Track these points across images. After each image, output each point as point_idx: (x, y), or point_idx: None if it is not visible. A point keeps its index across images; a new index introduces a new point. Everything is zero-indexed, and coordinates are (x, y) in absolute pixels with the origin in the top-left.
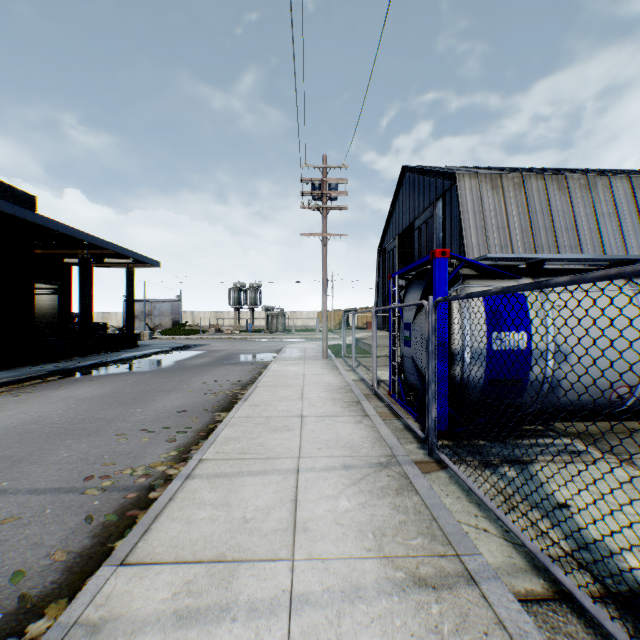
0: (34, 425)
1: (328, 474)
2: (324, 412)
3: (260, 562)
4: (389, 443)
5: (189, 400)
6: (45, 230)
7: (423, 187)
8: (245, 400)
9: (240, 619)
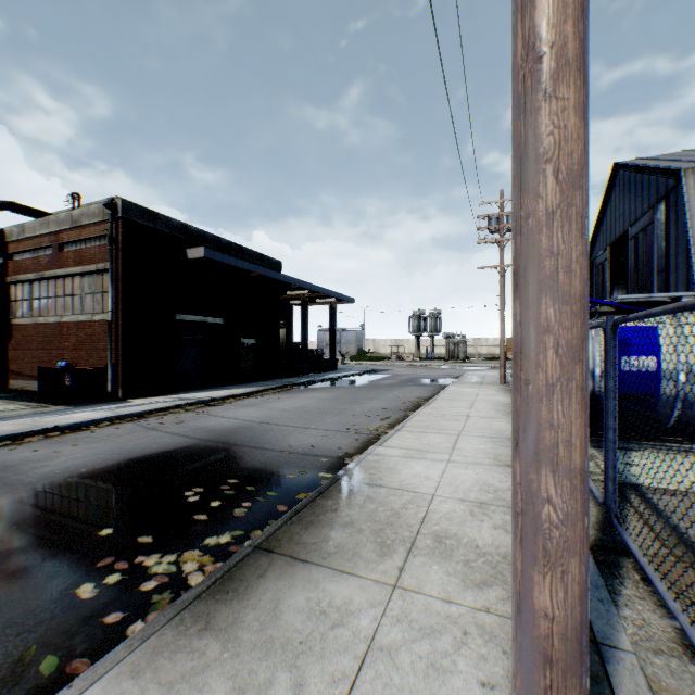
0: (305, 408)
1: (477, 438)
2: (486, 415)
3: (436, 453)
4: None
5: (387, 404)
6: (286, 284)
7: (639, 187)
8: (427, 405)
9: (428, 461)
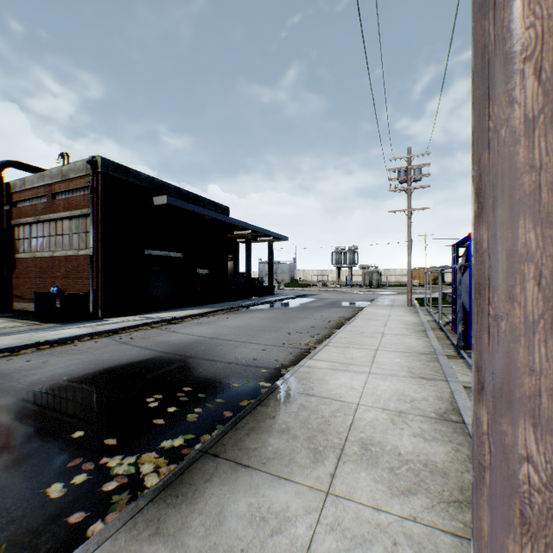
0: (248, 326)
1: (392, 352)
2: (398, 333)
3: (358, 366)
4: (434, 348)
5: (315, 323)
6: (233, 226)
7: None
8: (348, 324)
9: (352, 372)
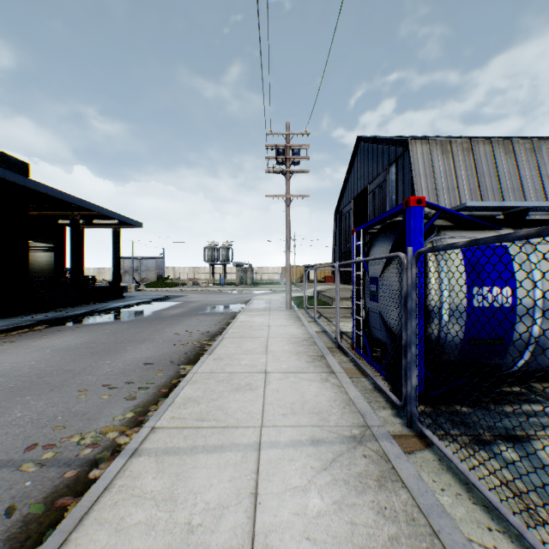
0: (2, 378)
1: (294, 452)
2: (288, 367)
3: None
4: (360, 408)
5: (158, 351)
6: (36, 193)
7: (377, 154)
8: (210, 353)
9: None
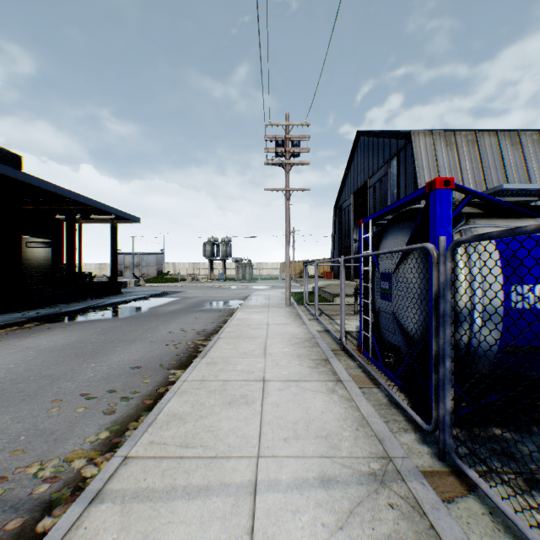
0: None
1: (299, 498)
2: (289, 374)
3: None
4: (376, 430)
5: (148, 352)
6: (29, 187)
7: (377, 148)
8: (204, 356)
9: None
